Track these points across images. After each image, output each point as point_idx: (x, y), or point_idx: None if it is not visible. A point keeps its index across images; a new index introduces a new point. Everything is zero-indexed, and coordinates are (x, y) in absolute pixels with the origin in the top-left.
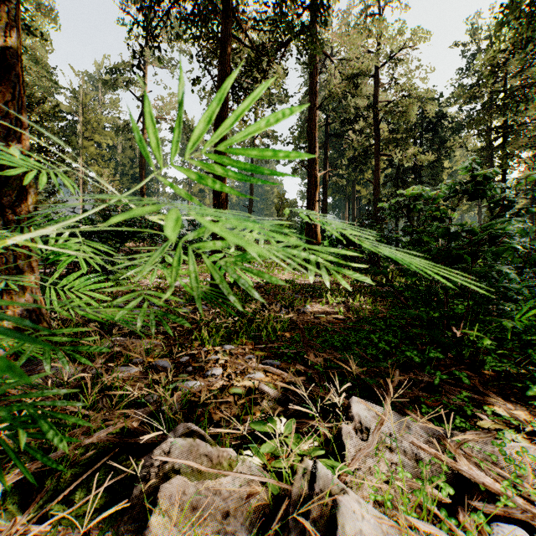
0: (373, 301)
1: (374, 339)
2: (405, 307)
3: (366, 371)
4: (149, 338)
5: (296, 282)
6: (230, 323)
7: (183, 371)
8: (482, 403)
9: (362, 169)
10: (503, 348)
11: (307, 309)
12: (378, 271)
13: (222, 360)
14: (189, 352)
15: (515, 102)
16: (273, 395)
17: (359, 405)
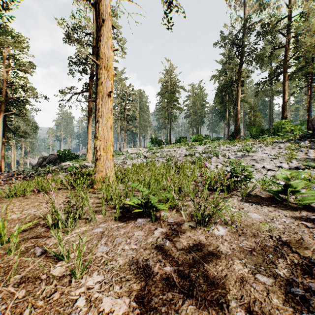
0: None
1: None
2: None
3: None
4: None
5: None
6: None
7: None
8: None
9: None
10: None
11: None
12: None
13: None
14: None
15: None
16: None
17: None
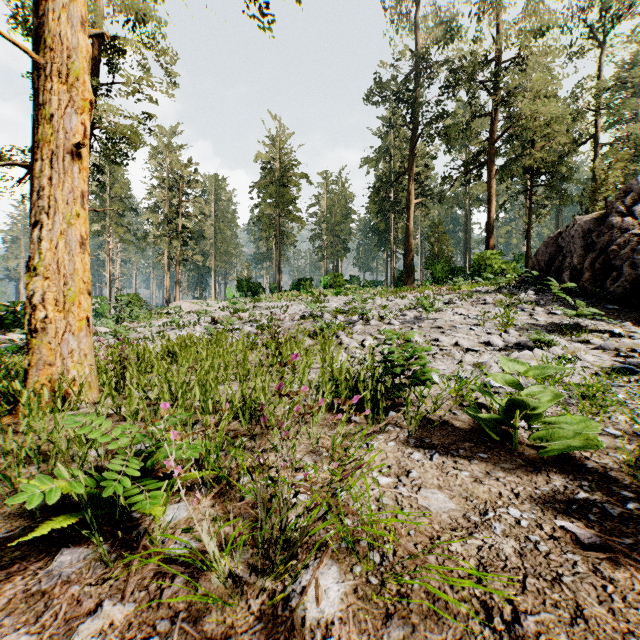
0: None
1: None
2: None
3: None
4: None
5: None
6: None
7: None
8: None
9: None
10: None
11: None
12: None
13: None
14: None
15: None
16: None
17: None
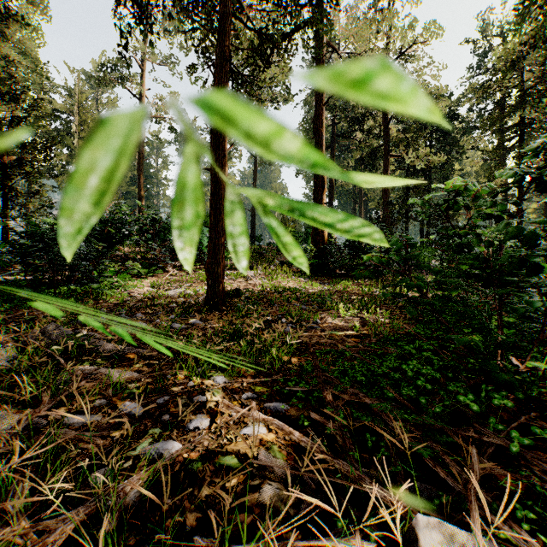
0: (392, 314)
1: (408, 371)
2: (446, 330)
3: (407, 425)
4: (124, 366)
5: (302, 291)
6: (225, 348)
7: (157, 421)
8: None
9: (370, 171)
10: None
11: (317, 324)
12: (412, 284)
13: (211, 402)
14: (170, 388)
15: (536, 97)
16: (279, 471)
17: (431, 534)
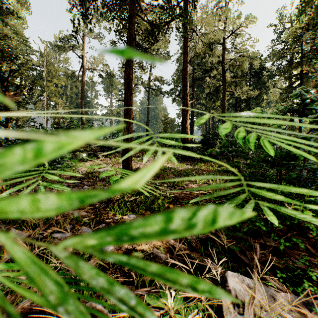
0: (225, 181)
1: None
2: None
3: (229, 237)
4: (79, 209)
5: (175, 169)
6: (134, 199)
7: None
8: (316, 264)
9: (214, 100)
10: (317, 217)
11: (183, 187)
12: (234, 165)
13: None
14: (105, 220)
15: (309, 59)
16: (163, 258)
17: (234, 279)
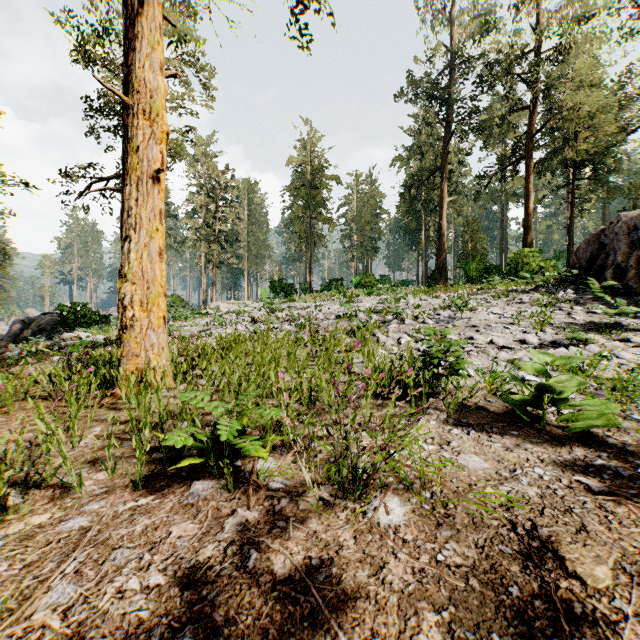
0: None
1: None
2: None
3: None
4: None
5: None
6: None
7: None
8: None
9: None
10: None
11: None
12: None
13: None
14: None
15: None
16: None
17: None
